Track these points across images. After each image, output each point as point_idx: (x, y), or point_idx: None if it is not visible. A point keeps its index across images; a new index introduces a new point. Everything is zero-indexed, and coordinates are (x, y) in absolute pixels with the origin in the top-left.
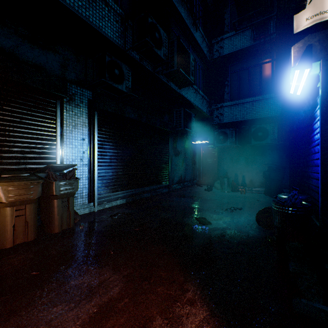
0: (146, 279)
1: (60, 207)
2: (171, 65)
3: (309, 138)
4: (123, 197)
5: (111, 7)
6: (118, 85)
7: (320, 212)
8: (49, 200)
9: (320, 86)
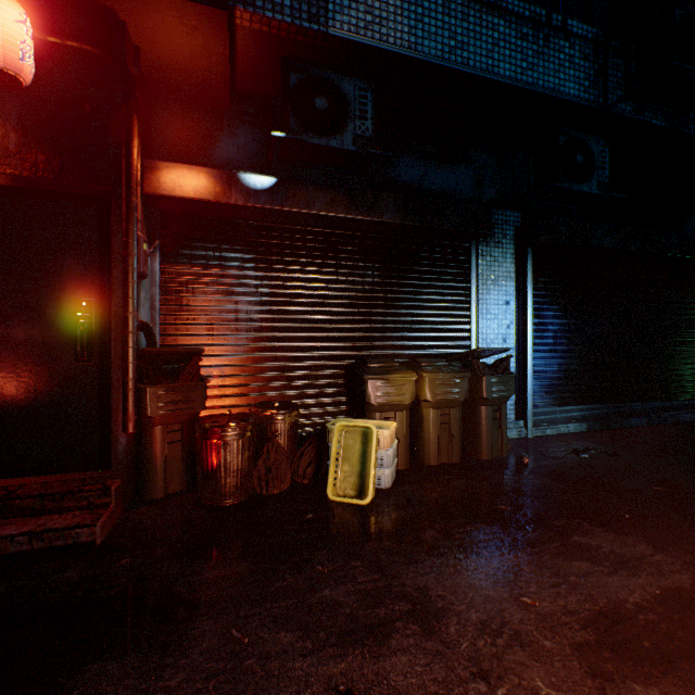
0: None
1: (489, 419)
2: None
3: None
4: (581, 419)
5: (576, 35)
6: (581, 186)
7: None
8: (474, 405)
9: None
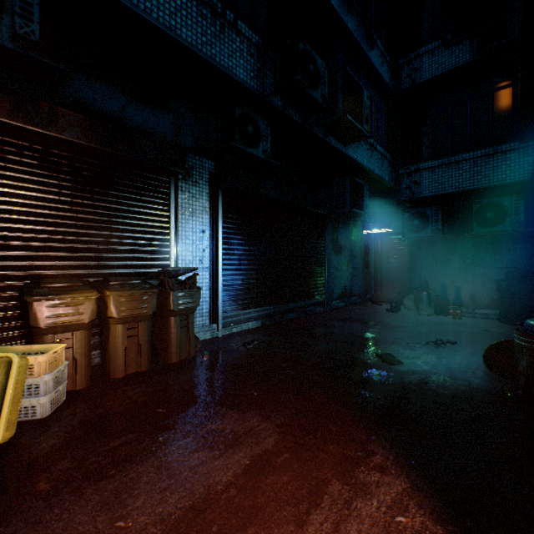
0: (310, 432)
1: (178, 327)
2: (334, 111)
3: None
4: (257, 318)
5: (245, 36)
6: (252, 150)
7: None
8: (164, 317)
9: None
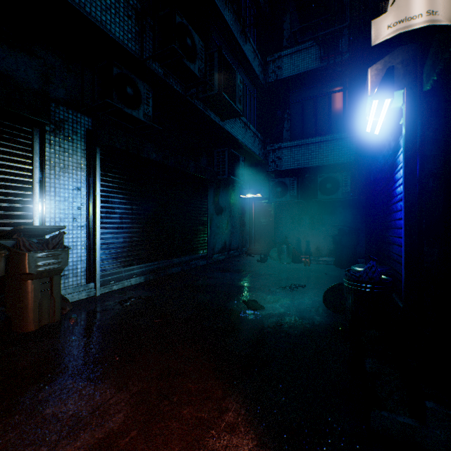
0: (167, 397)
1: (37, 291)
2: (210, 86)
3: (390, 191)
4: (141, 274)
5: None
6: (132, 111)
7: (403, 289)
8: (19, 281)
9: (404, 123)
